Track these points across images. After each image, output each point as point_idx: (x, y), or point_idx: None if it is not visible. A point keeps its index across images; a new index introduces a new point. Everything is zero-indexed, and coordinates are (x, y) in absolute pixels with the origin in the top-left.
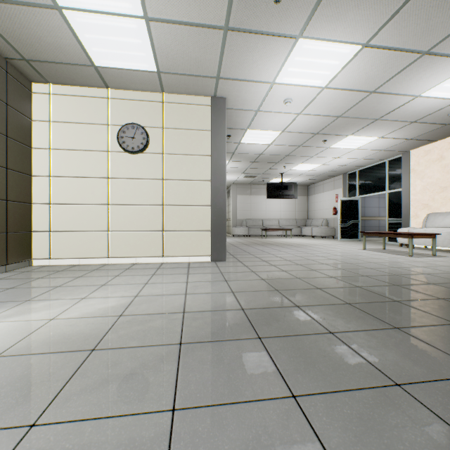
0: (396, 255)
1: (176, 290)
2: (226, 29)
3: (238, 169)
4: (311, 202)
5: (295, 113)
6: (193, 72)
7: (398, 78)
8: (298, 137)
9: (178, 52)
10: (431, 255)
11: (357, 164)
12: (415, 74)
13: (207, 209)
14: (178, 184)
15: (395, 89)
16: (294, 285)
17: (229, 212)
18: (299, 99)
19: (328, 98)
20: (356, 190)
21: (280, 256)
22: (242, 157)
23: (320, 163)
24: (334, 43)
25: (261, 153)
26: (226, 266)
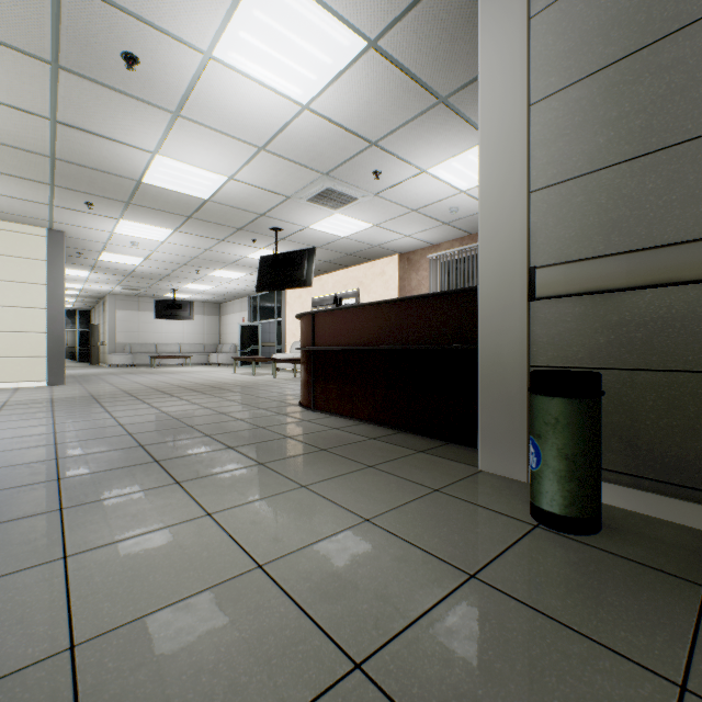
0: (245, 375)
1: (1, 397)
2: (53, 205)
3: (109, 280)
4: (223, 324)
5: (150, 250)
6: (22, 214)
7: (219, 247)
8: (167, 264)
9: (3, 204)
10: (272, 374)
11: (253, 290)
12: (228, 247)
13: (42, 336)
14: (4, 311)
15: (224, 251)
16: (108, 391)
17: (105, 333)
18: (146, 243)
19: (173, 247)
20: (257, 315)
21: (134, 380)
22: (108, 270)
23: (213, 285)
24: (151, 226)
25: (134, 270)
26: (62, 387)
